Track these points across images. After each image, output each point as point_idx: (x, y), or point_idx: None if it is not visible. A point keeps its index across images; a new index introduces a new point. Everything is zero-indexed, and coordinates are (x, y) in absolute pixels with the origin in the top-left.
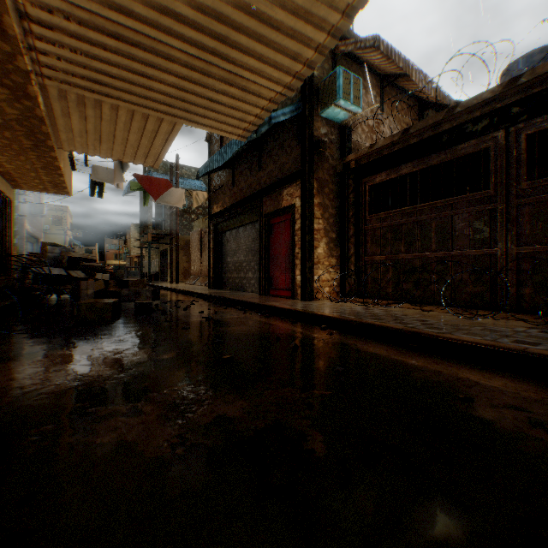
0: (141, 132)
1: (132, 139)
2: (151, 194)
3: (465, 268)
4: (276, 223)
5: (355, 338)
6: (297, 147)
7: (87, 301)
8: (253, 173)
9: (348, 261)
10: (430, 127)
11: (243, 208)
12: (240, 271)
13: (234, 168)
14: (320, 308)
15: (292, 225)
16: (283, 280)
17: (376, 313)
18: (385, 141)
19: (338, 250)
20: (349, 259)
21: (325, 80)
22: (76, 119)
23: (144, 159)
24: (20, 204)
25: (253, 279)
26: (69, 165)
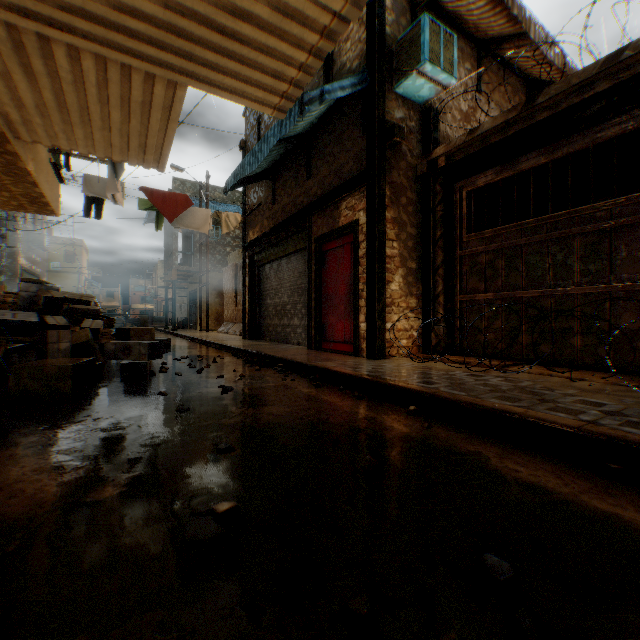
0: (128, 106)
1: (116, 119)
2: (164, 214)
3: (635, 311)
4: (331, 250)
5: (477, 438)
6: (361, 139)
7: (34, 364)
8: (299, 183)
9: (434, 302)
10: (572, 90)
11: (286, 231)
12: (282, 317)
13: (274, 179)
14: (400, 374)
15: (354, 251)
16: (341, 329)
17: (496, 385)
18: (495, 122)
19: (420, 286)
20: (436, 298)
21: (403, 39)
22: (22, 81)
23: (142, 157)
24: (13, 233)
25: (299, 327)
26: (53, 174)
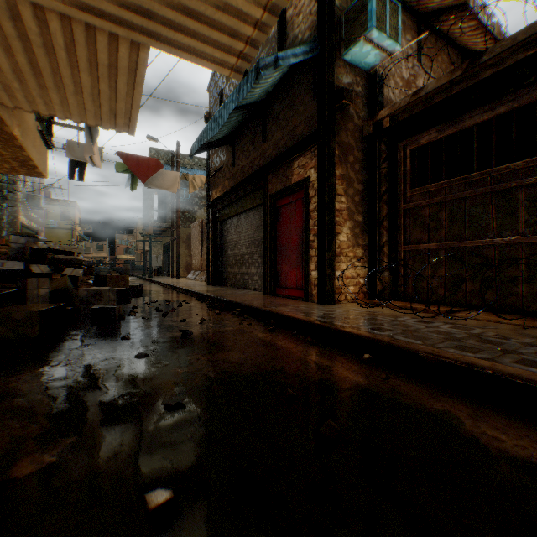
0: (96, 70)
1: (86, 83)
2: (137, 176)
3: None
4: (285, 205)
5: (440, 392)
6: (312, 103)
7: (5, 309)
8: (255, 146)
9: (378, 252)
10: (518, 47)
11: (244, 190)
12: (241, 266)
13: (234, 144)
14: (351, 320)
15: (305, 205)
16: (293, 276)
17: (449, 333)
18: (438, 82)
19: (365, 237)
20: (381, 248)
21: (351, 9)
22: None
23: (114, 121)
24: (14, 195)
25: (256, 275)
26: (40, 140)
